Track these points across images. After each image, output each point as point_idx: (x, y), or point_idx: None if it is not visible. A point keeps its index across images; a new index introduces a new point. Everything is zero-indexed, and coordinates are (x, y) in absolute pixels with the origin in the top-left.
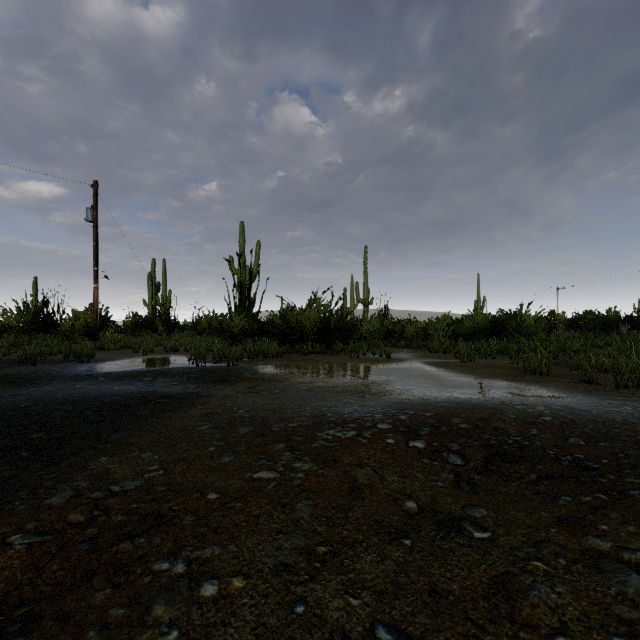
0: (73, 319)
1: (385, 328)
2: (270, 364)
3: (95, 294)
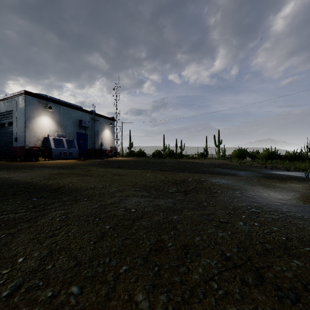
0: None
1: None
2: None
3: None
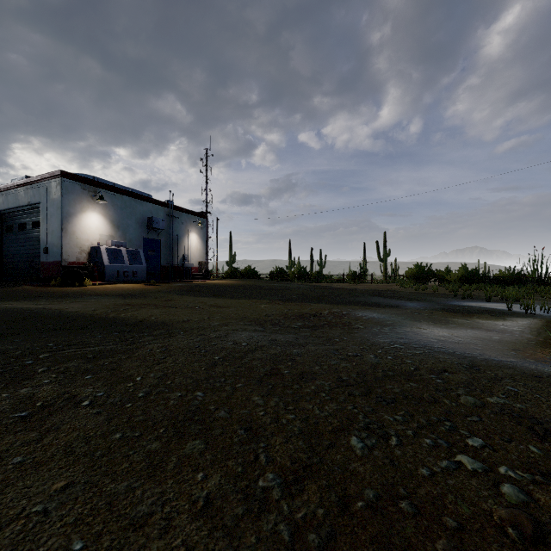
0: None
1: None
2: None
3: None
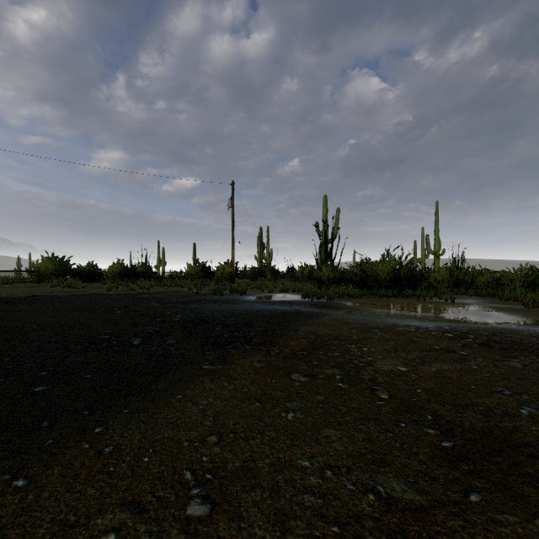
0: (222, 270)
1: (454, 278)
2: (354, 301)
3: (233, 254)
